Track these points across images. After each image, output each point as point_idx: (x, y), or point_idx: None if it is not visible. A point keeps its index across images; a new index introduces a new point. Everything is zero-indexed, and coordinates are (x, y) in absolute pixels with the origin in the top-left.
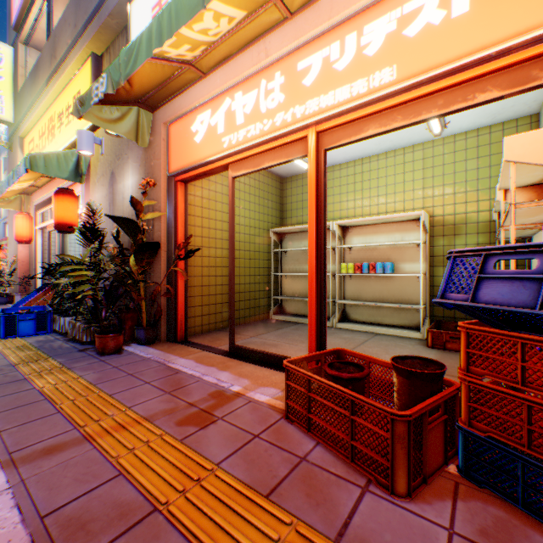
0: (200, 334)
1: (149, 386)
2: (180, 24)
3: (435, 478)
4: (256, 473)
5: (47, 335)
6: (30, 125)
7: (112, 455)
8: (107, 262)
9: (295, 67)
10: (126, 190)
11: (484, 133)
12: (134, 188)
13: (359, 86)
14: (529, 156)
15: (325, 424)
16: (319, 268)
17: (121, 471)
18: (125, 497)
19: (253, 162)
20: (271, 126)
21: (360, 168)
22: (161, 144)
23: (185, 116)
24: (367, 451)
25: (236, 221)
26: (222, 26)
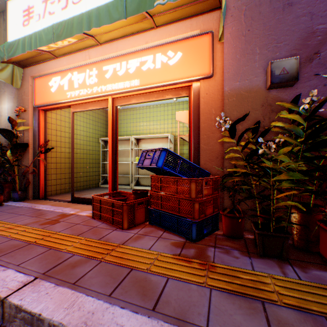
0: (55, 195)
1: (24, 215)
2: (42, 44)
3: (140, 225)
4: (75, 231)
5: None
6: None
7: (7, 235)
8: None
9: (102, 68)
10: (4, 111)
11: None
12: (10, 110)
13: (127, 84)
14: (182, 119)
15: (105, 214)
16: (114, 158)
17: (13, 238)
18: (16, 243)
19: (84, 106)
20: (92, 92)
21: (146, 110)
22: (29, 88)
23: (45, 76)
24: (117, 218)
25: (78, 133)
26: (65, 43)
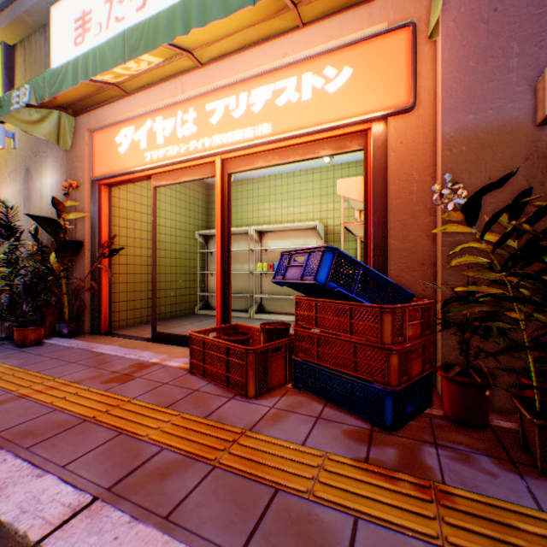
0: (126, 328)
1: (75, 364)
2: (104, 68)
3: (277, 390)
4: (162, 399)
5: None
6: None
7: (47, 402)
8: (26, 259)
9: (205, 107)
10: (45, 188)
11: (361, 165)
12: (54, 187)
13: (249, 133)
14: (349, 194)
15: (214, 368)
16: (224, 265)
17: (57, 408)
18: (62, 418)
19: (173, 176)
20: (187, 150)
21: (274, 182)
22: (85, 149)
23: (110, 127)
24: (235, 377)
25: (162, 223)
26: (143, 67)
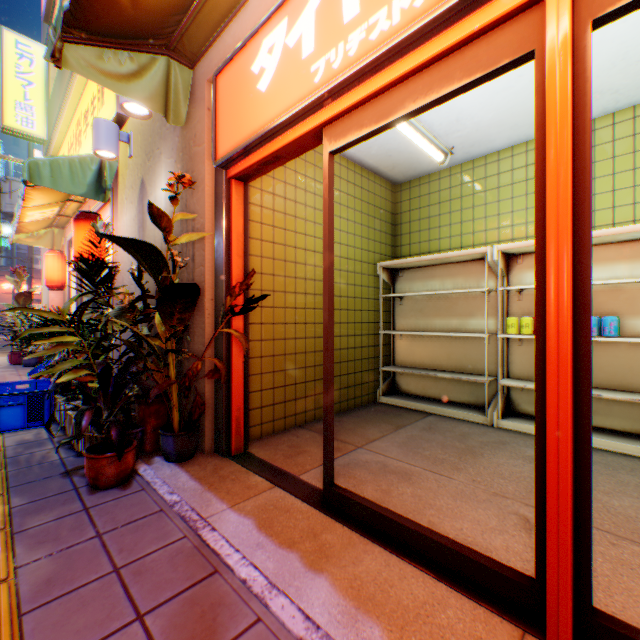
0: (270, 437)
1: (137, 639)
2: None
3: None
4: None
5: (41, 429)
6: (59, 137)
7: None
8: (111, 319)
9: None
10: (158, 204)
11: None
12: (168, 200)
13: None
14: None
15: None
16: (575, 345)
17: None
18: None
19: (375, 109)
20: None
21: None
22: (204, 117)
23: (241, 51)
24: None
25: None
26: None
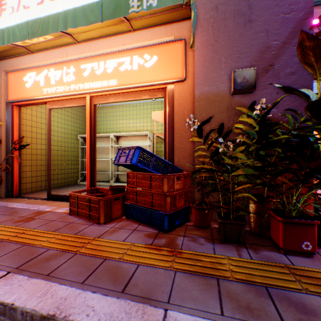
0: (31, 193)
1: None
2: (15, 40)
3: (117, 219)
4: (51, 228)
5: None
6: None
7: None
8: None
9: (80, 66)
10: None
11: None
12: None
13: (105, 83)
14: (158, 119)
15: (82, 210)
16: (92, 155)
17: None
18: None
19: (61, 103)
20: (69, 90)
21: (125, 109)
22: (2, 82)
23: (19, 71)
24: (94, 214)
25: (56, 130)
26: (41, 40)
